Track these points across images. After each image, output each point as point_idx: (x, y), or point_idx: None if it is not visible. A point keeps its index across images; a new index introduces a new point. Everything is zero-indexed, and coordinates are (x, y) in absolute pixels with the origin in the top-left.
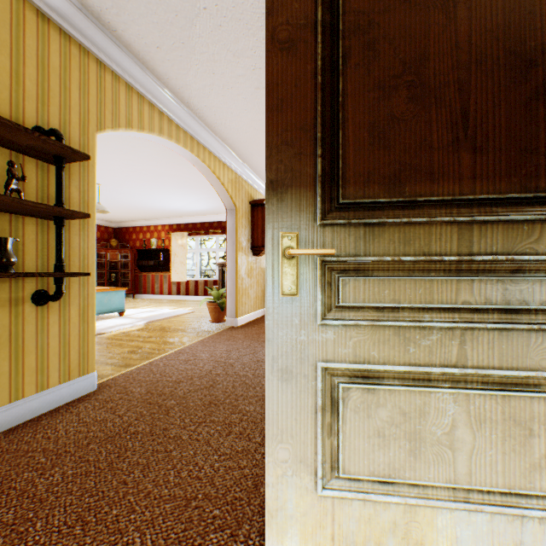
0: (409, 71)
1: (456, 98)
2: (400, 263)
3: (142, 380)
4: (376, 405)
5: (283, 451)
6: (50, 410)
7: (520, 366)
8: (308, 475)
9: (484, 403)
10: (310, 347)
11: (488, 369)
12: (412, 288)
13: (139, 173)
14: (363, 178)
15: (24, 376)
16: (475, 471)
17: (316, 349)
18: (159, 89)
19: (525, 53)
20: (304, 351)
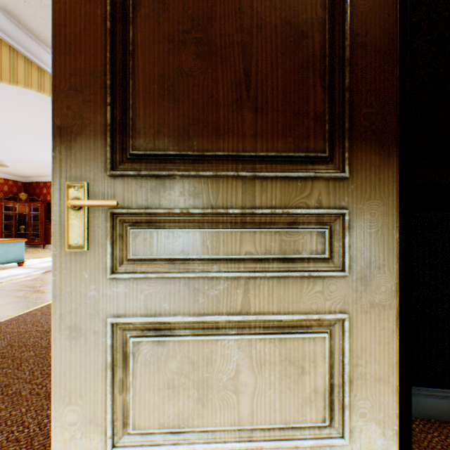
0: (198, 28)
1: (241, 59)
2: (191, 215)
3: (8, 332)
4: (167, 357)
5: (72, 414)
6: None
7: (296, 310)
8: (99, 435)
9: (264, 346)
10: (101, 302)
11: (269, 315)
12: (201, 240)
13: (38, 130)
14: (154, 130)
15: None
16: (257, 411)
17: (108, 304)
18: (37, 46)
19: (298, 24)
20: (95, 307)
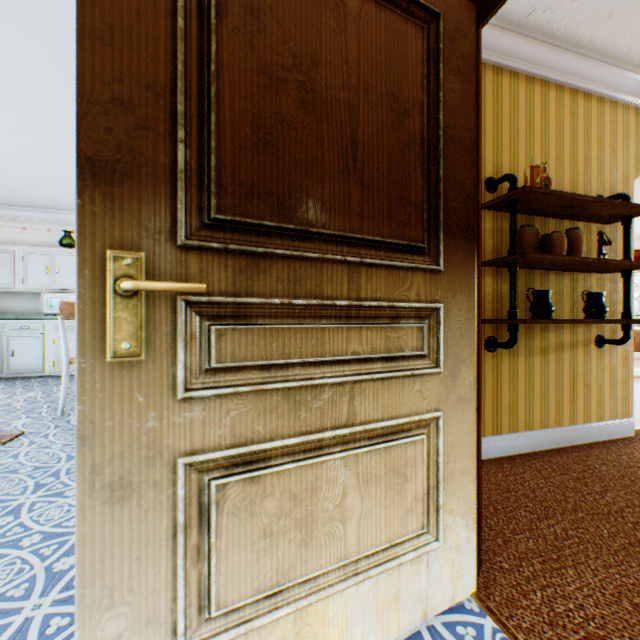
0: None
1: None
2: None
3: None
4: None
5: None
6: (604, 440)
7: None
8: None
9: None
10: None
11: None
12: None
13: None
14: None
15: (588, 405)
16: None
17: None
18: None
19: None
20: None
